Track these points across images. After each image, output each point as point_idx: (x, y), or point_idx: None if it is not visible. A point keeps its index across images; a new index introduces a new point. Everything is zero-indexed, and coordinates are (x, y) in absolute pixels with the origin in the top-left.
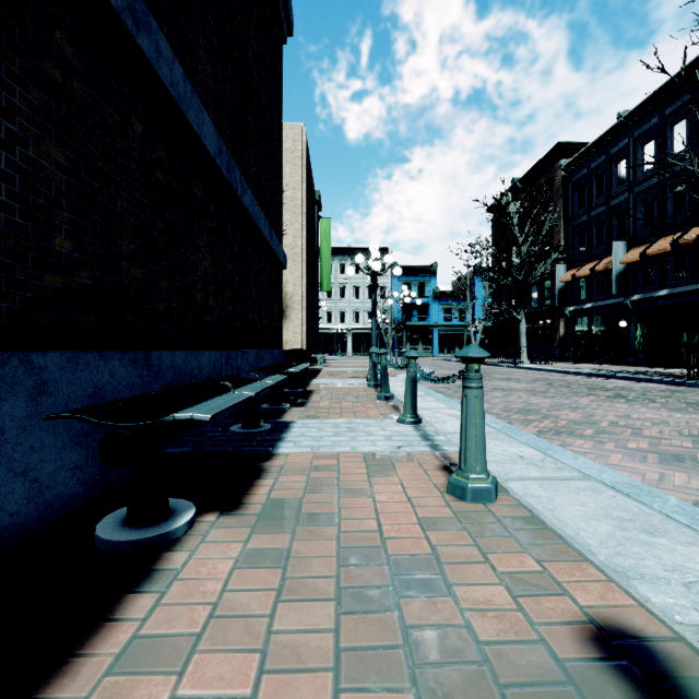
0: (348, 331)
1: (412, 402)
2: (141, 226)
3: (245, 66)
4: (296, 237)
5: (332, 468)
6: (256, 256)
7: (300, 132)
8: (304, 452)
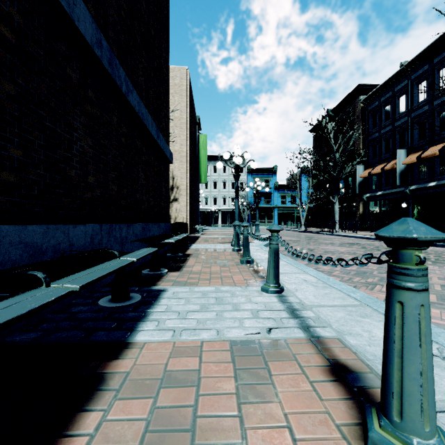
0: (219, 210)
1: (275, 272)
2: None
3: None
4: (182, 145)
5: (192, 372)
6: (144, 149)
7: (185, 73)
8: (164, 339)
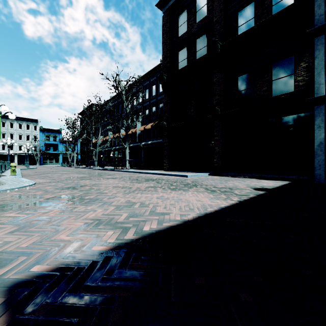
0: (15, 154)
1: (5, 168)
2: None
3: None
4: None
5: None
6: None
7: None
8: None
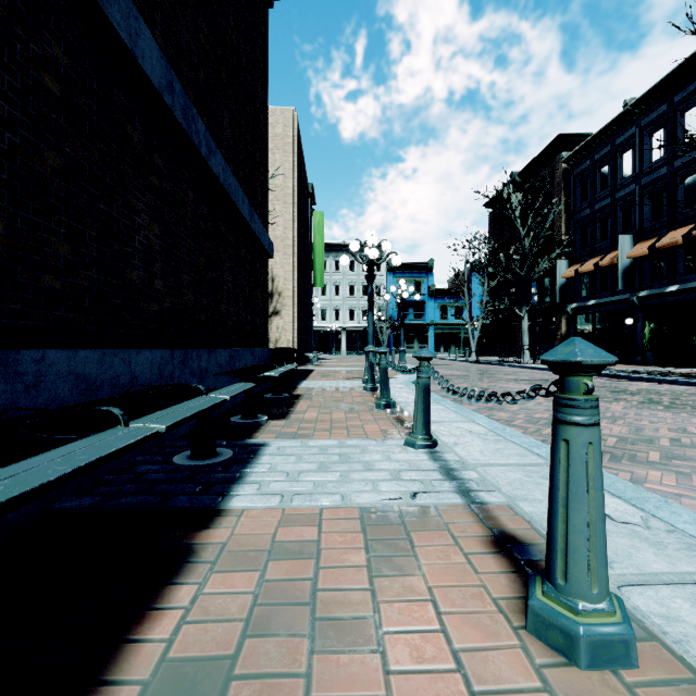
0: (343, 329)
1: (424, 418)
2: (4, 150)
3: (215, 3)
4: (287, 228)
5: (309, 544)
6: (231, 237)
7: (291, 117)
8: (268, 506)
